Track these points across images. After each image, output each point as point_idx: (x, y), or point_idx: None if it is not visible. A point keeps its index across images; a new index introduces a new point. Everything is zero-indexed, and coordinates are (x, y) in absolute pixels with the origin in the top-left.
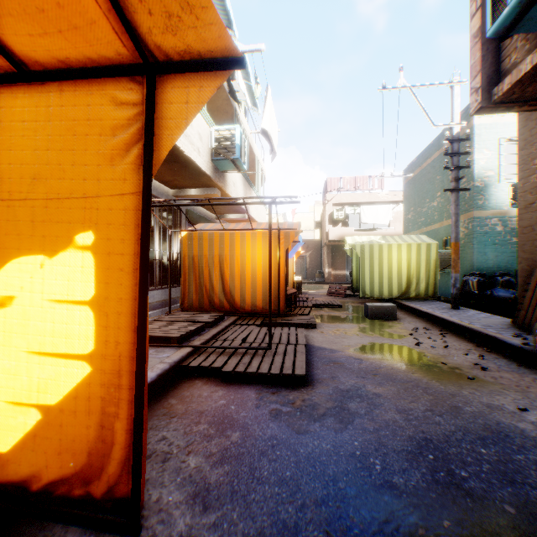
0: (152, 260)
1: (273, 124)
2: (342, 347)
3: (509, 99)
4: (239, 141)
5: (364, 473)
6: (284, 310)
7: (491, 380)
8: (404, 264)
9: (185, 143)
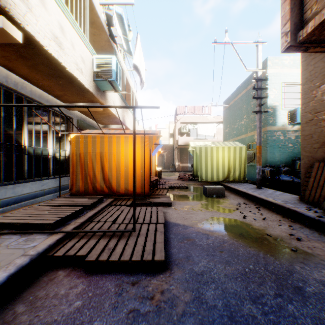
0: (46, 156)
1: (141, 63)
2: (192, 223)
3: (309, 40)
4: (115, 67)
5: None
6: (148, 193)
7: (309, 251)
8: (226, 160)
9: (68, 61)
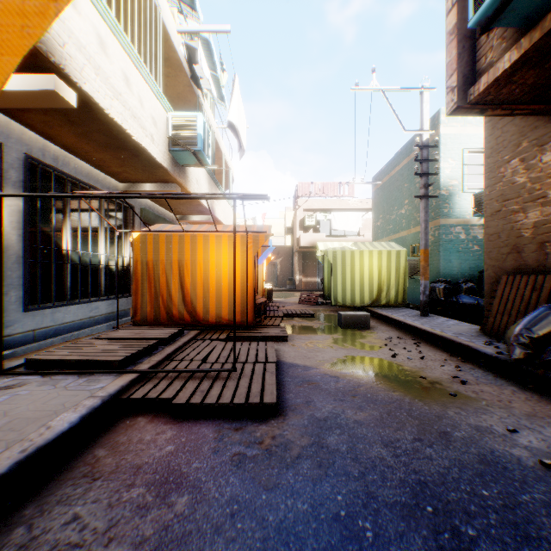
0: (96, 266)
1: (241, 118)
2: (317, 363)
3: (485, 100)
4: (201, 131)
5: (353, 547)
6: (252, 322)
7: (473, 395)
8: (376, 271)
9: (134, 126)
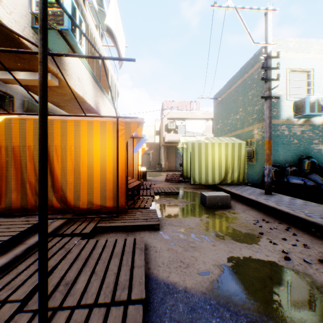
0: None
1: (119, 31)
2: (200, 280)
3: None
4: (69, 10)
5: None
6: (124, 207)
7: None
8: (223, 158)
9: None
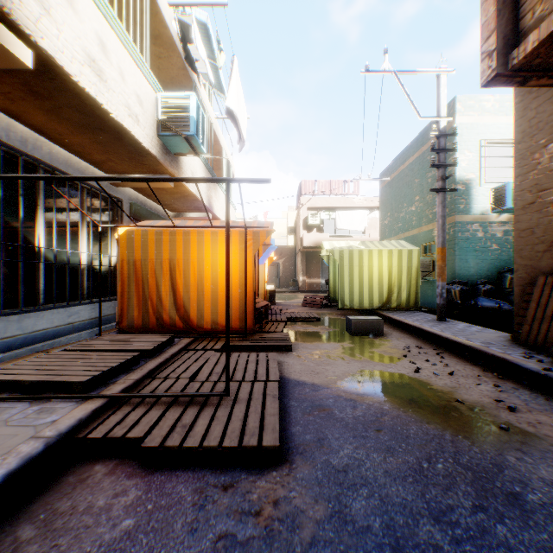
0: (77, 265)
1: (240, 106)
2: (327, 380)
3: (530, 66)
4: (195, 113)
5: None
6: (252, 328)
7: (530, 429)
8: (386, 272)
9: (113, 102)
